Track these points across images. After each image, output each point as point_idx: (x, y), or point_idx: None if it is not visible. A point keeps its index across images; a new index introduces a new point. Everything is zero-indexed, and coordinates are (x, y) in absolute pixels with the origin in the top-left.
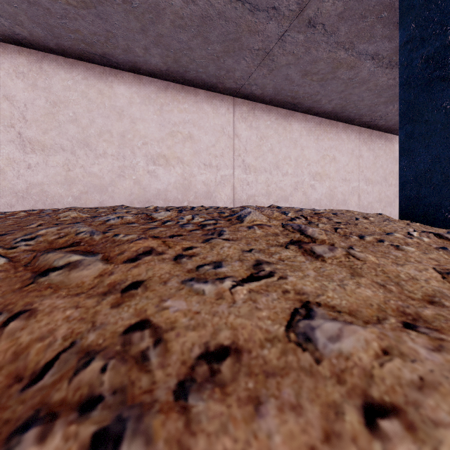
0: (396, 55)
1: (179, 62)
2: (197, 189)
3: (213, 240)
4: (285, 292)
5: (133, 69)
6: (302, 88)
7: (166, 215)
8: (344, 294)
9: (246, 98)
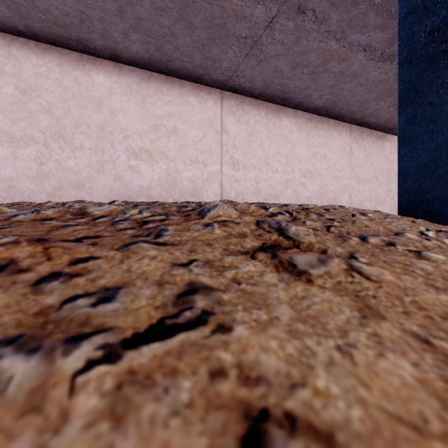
0: (389, 47)
1: (162, 50)
2: (182, 186)
3: (134, 245)
4: (217, 373)
5: (112, 56)
6: (292, 82)
7: (109, 209)
8: (352, 378)
9: (234, 91)
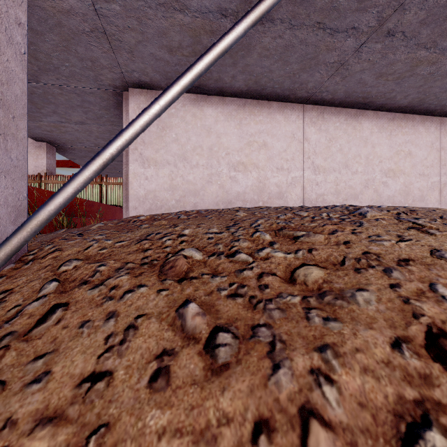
0: None
1: (259, 83)
2: (270, 190)
3: (363, 226)
4: (422, 246)
5: (219, 93)
6: (375, 89)
7: (306, 213)
8: None
9: (315, 103)
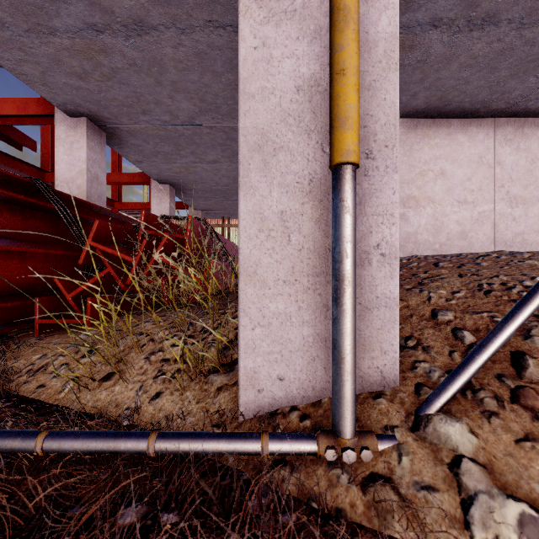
0: None
1: (444, 98)
2: (449, 230)
3: None
4: None
5: None
6: None
7: None
8: None
9: (512, 116)
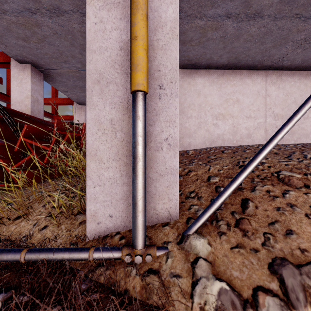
0: None
1: (237, 58)
2: (241, 132)
3: None
4: None
5: (206, 67)
6: None
7: None
8: None
9: (275, 69)
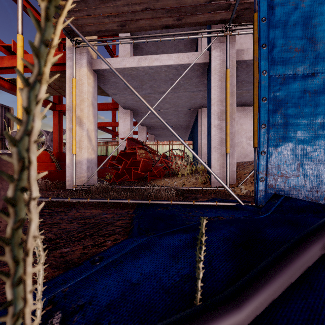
0: None
1: None
2: None
3: None
4: None
5: (242, 106)
6: None
7: None
8: None
9: None
